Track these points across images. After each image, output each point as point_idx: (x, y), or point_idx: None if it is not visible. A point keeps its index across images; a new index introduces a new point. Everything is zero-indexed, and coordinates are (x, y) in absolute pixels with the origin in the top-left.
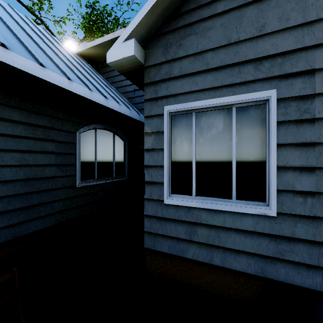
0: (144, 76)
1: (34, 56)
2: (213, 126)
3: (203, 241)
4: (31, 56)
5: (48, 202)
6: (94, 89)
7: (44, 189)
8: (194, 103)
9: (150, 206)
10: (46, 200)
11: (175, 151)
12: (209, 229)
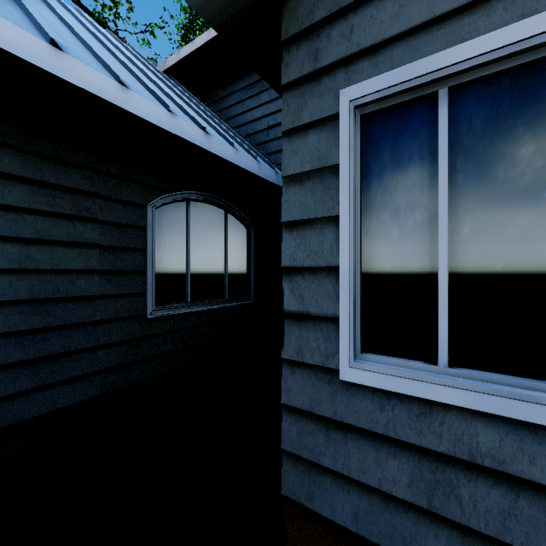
0: (282, 23)
1: (41, 28)
2: (524, 122)
3: (482, 530)
4: (36, 29)
5: (85, 349)
6: (182, 115)
7: (74, 321)
8: (446, 55)
9: (298, 381)
10: (80, 344)
11: (375, 222)
12: (510, 492)
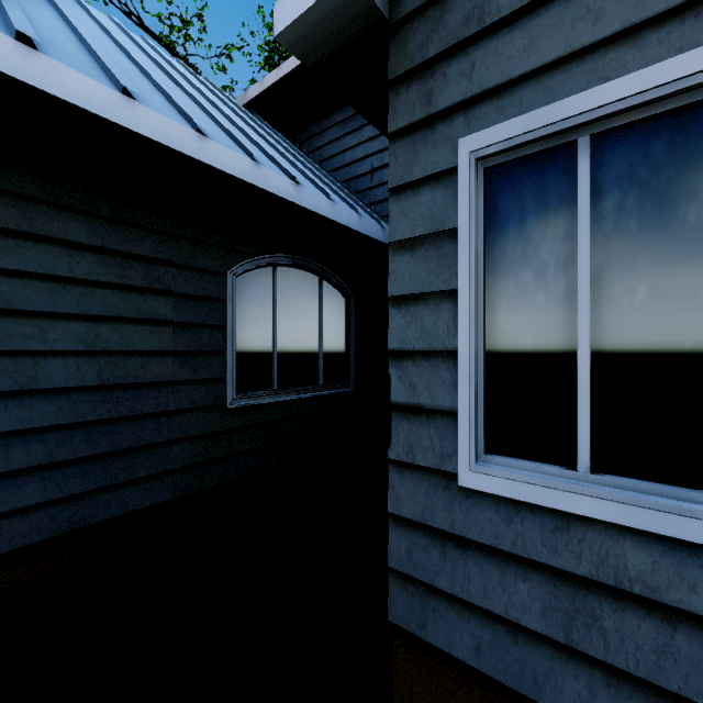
0: (388, 59)
1: (111, 75)
2: (684, 177)
3: (631, 670)
4: (106, 77)
5: (157, 444)
6: (268, 163)
7: (146, 411)
8: (587, 97)
9: (408, 487)
10: (152, 438)
11: (502, 297)
12: (665, 626)
